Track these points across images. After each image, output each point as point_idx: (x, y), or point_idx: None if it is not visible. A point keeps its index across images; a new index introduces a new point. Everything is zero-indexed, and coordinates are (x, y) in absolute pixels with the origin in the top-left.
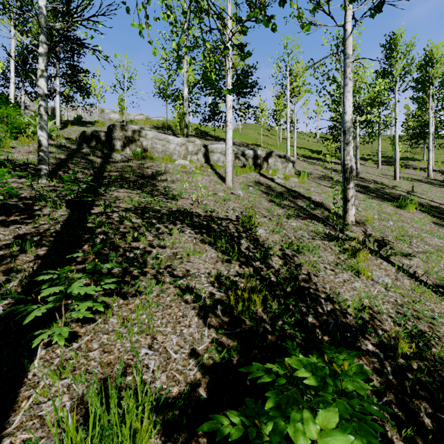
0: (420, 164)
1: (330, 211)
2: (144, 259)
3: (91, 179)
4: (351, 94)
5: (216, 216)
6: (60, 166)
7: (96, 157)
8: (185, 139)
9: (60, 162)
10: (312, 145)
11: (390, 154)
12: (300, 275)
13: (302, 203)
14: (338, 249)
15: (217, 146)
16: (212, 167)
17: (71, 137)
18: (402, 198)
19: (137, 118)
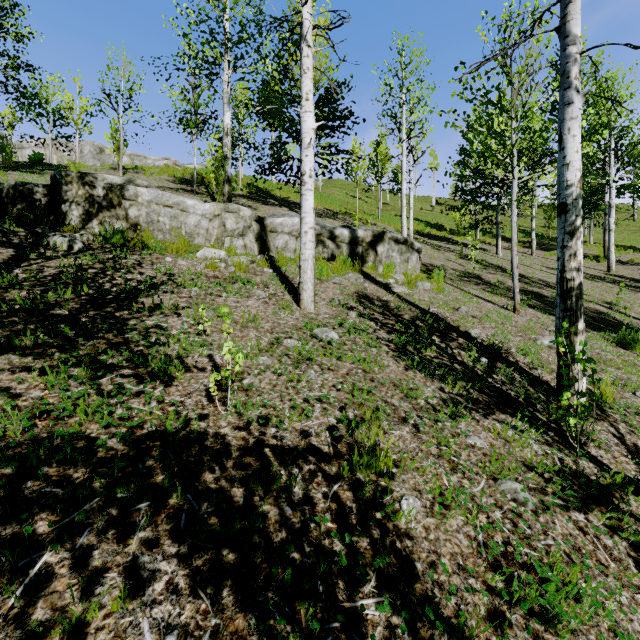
0: (586, 249)
1: (521, 371)
2: None
3: None
4: (579, 123)
5: (274, 445)
6: None
7: None
8: (220, 205)
9: None
10: (427, 215)
11: (538, 231)
12: None
13: (462, 352)
14: (625, 550)
15: (283, 221)
16: (273, 263)
17: None
18: (606, 318)
19: (158, 164)
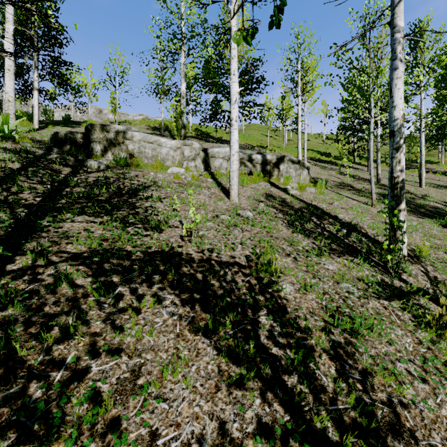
0: (438, 168)
1: (368, 237)
2: (63, 404)
3: (40, 200)
4: (402, 80)
5: (216, 260)
6: (0, 181)
7: (63, 165)
8: (180, 141)
9: (6, 174)
10: (319, 146)
11: None
12: (377, 410)
13: (330, 226)
14: (408, 317)
15: (219, 150)
16: (213, 176)
17: (45, 139)
18: (441, 211)
19: (136, 118)
